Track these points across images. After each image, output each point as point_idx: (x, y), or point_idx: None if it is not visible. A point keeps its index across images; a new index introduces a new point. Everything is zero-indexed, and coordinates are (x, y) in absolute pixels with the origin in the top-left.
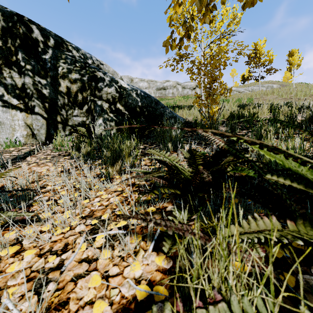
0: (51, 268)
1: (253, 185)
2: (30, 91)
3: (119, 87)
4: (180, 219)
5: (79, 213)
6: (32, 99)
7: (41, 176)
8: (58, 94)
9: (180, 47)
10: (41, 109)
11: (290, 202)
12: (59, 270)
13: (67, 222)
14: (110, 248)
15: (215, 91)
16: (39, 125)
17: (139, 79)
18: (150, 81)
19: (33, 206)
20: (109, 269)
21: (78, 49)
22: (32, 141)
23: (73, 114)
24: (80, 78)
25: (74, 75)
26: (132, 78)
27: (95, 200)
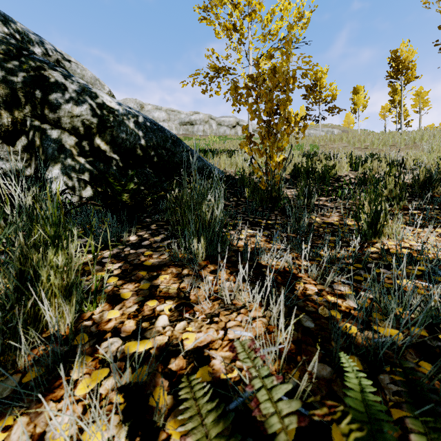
0: None
1: None
2: None
3: (99, 107)
4: None
5: None
6: None
7: None
8: None
9: None
10: None
11: None
12: None
13: None
14: None
15: (280, 126)
16: None
17: (153, 107)
18: (171, 111)
19: None
20: None
21: (7, 19)
22: None
23: None
24: (3, 78)
25: None
26: (142, 104)
27: None
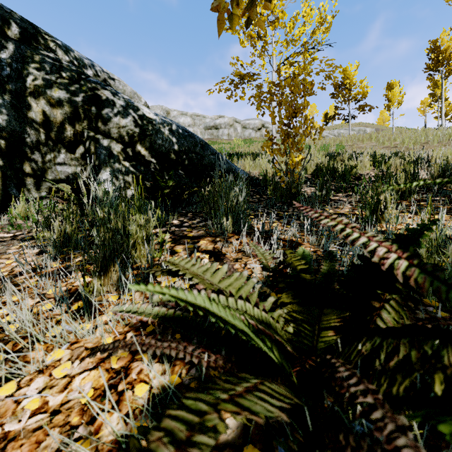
0: None
1: None
2: None
3: (140, 118)
4: None
5: None
6: None
7: None
8: (26, 123)
9: (249, 22)
10: None
11: None
12: None
13: None
14: None
15: (298, 129)
16: None
17: (178, 113)
18: (196, 116)
19: None
20: None
21: (68, 49)
22: None
23: (55, 160)
24: (69, 99)
25: (56, 92)
26: (168, 111)
27: (30, 387)
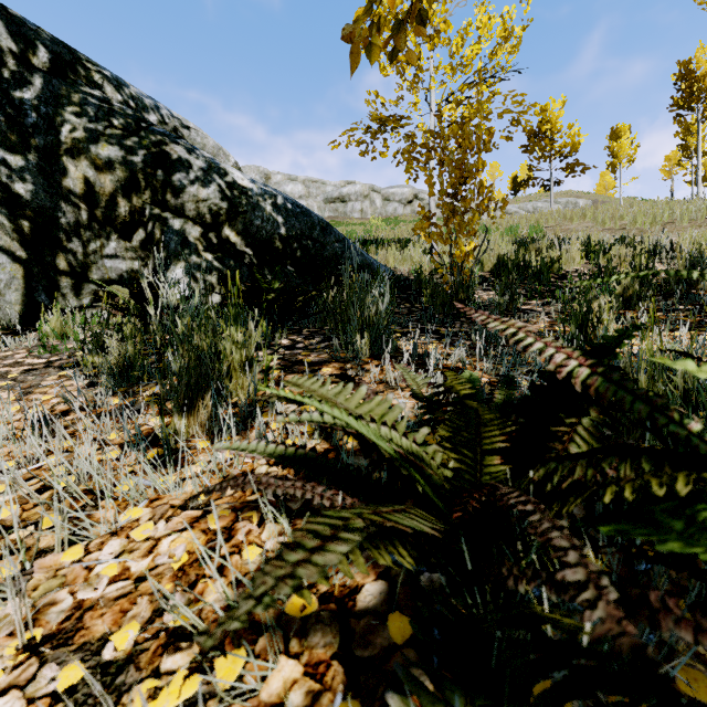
0: None
1: None
2: None
3: (230, 187)
4: None
5: (20, 632)
6: None
7: None
8: (60, 196)
9: (395, 53)
10: (8, 235)
11: None
12: None
13: None
14: None
15: (469, 202)
16: (2, 279)
17: (284, 177)
18: (311, 183)
19: None
20: None
21: (120, 84)
22: None
23: (103, 251)
24: (123, 159)
25: (105, 149)
26: (268, 174)
27: (104, 551)
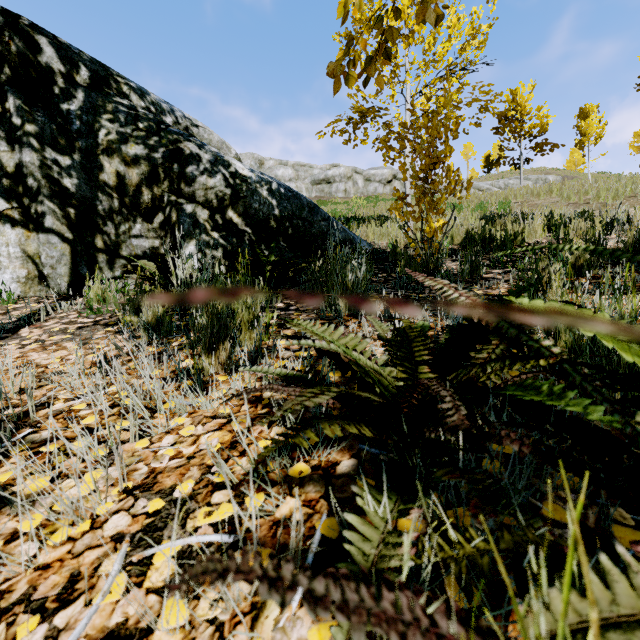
0: None
1: (563, 419)
2: (34, 181)
3: (232, 176)
4: (378, 523)
5: (120, 482)
6: (38, 198)
7: (46, 376)
8: (98, 188)
9: (367, 80)
10: (59, 221)
11: None
12: None
13: (84, 509)
14: (184, 603)
15: (437, 185)
16: (54, 256)
17: (276, 162)
18: (300, 166)
19: (9, 456)
20: None
21: (143, 93)
22: (38, 291)
23: (131, 232)
24: (147, 156)
25: (132, 148)
26: (261, 160)
27: (163, 442)
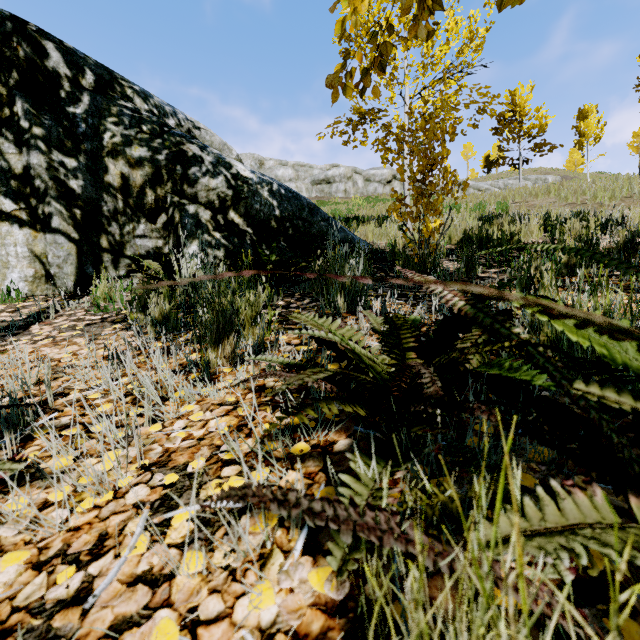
0: (60, 601)
1: (531, 397)
2: (42, 182)
3: (234, 177)
4: (368, 482)
5: (138, 459)
6: (45, 199)
7: (60, 369)
8: (103, 189)
9: (364, 90)
10: (65, 221)
11: (620, 440)
12: (81, 607)
13: (107, 481)
14: (202, 551)
15: (434, 186)
16: (61, 256)
17: (276, 162)
18: (300, 167)
19: (33, 439)
20: (199, 603)
21: (147, 96)
22: (45, 290)
23: (135, 232)
24: (150, 158)
25: (137, 150)
26: (262, 160)
27: (175, 426)
